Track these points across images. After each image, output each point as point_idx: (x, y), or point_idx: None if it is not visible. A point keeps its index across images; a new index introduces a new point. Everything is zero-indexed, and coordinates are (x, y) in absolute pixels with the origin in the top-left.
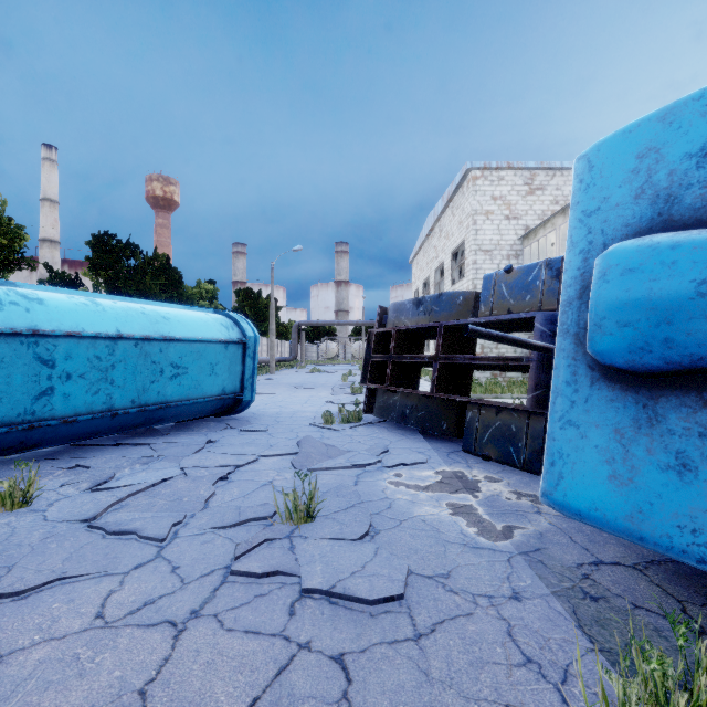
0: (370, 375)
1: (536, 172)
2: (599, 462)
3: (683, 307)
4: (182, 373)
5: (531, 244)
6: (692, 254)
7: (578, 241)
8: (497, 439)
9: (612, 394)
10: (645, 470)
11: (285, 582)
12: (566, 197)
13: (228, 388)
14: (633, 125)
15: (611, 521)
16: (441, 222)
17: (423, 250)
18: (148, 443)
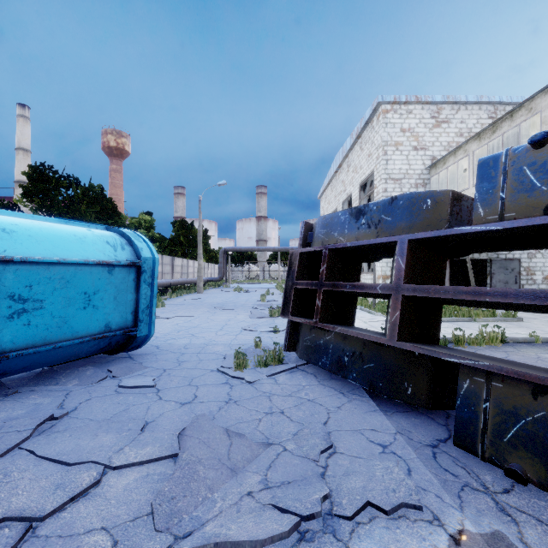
0: (293, 305)
1: (442, 106)
2: None
3: None
4: (33, 309)
5: (438, 173)
6: None
7: None
8: (542, 444)
9: None
10: None
11: None
12: (469, 129)
13: (114, 322)
14: None
15: None
16: (349, 158)
17: (331, 185)
18: None
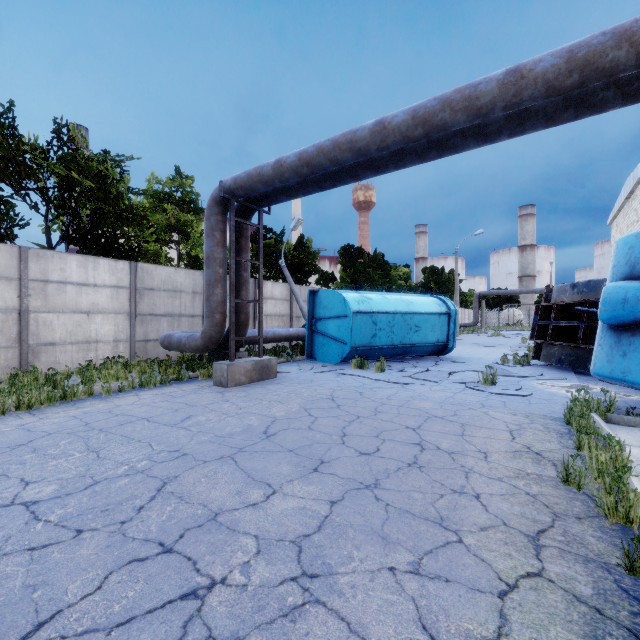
0: (536, 334)
1: None
2: (604, 357)
3: (618, 306)
4: (419, 330)
5: None
6: (622, 290)
7: (610, 277)
8: None
9: (610, 334)
10: (615, 357)
11: (485, 392)
12: None
13: (440, 339)
14: (629, 235)
15: (605, 375)
16: None
17: (623, 212)
18: (407, 362)
